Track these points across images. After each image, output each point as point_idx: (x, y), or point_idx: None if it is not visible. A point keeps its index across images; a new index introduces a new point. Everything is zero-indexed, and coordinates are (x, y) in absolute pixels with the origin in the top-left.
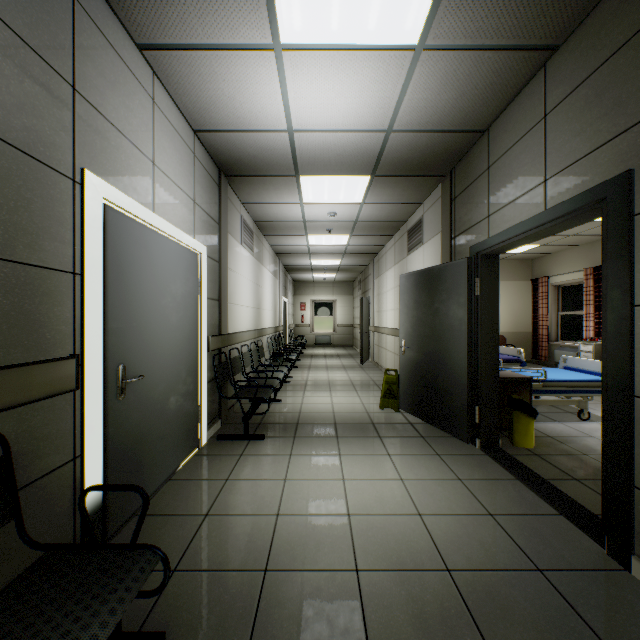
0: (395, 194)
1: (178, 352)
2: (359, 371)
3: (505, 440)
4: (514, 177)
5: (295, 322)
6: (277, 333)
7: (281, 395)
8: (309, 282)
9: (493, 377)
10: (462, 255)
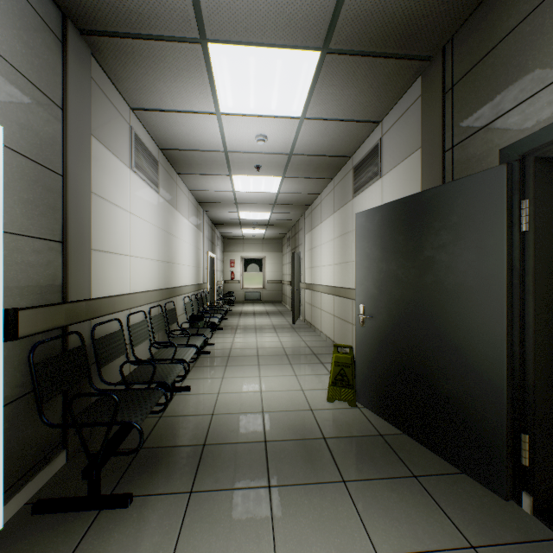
0: (349, 101)
1: None
2: (291, 333)
3: None
4: None
5: (225, 278)
6: (201, 291)
7: (193, 376)
8: (239, 239)
9: None
10: (474, 170)
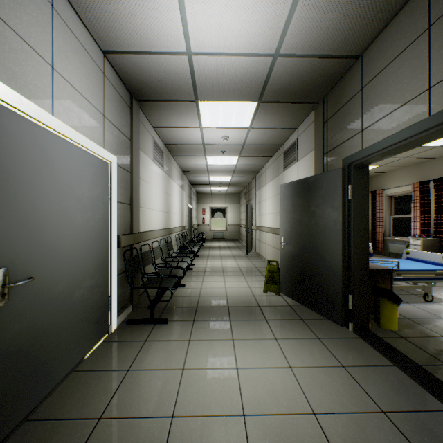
0: (276, 120)
1: (84, 250)
2: (245, 259)
3: (371, 322)
4: (391, 91)
5: (198, 223)
6: (184, 231)
7: (185, 280)
8: (208, 194)
9: (364, 270)
10: (334, 167)
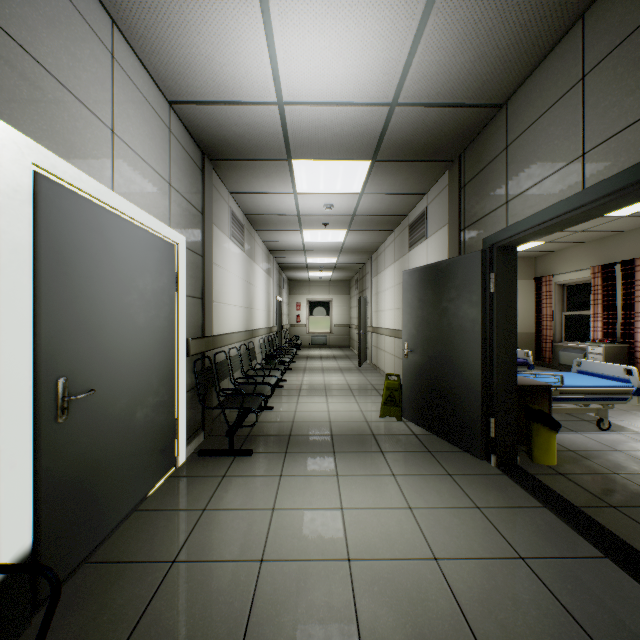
0: (397, 183)
1: (147, 358)
2: (357, 374)
3: (522, 455)
4: (540, 154)
5: (290, 322)
6: (271, 334)
7: (273, 401)
8: (305, 281)
9: (510, 385)
10: (473, 248)
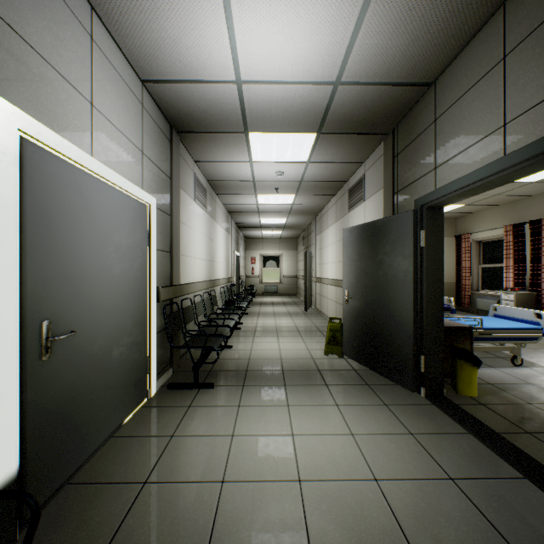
0: (339, 153)
1: (123, 304)
2: (303, 317)
3: (448, 388)
4: (465, 126)
5: (246, 274)
6: (230, 283)
7: (232, 341)
8: (258, 238)
9: (438, 327)
10: (405, 208)
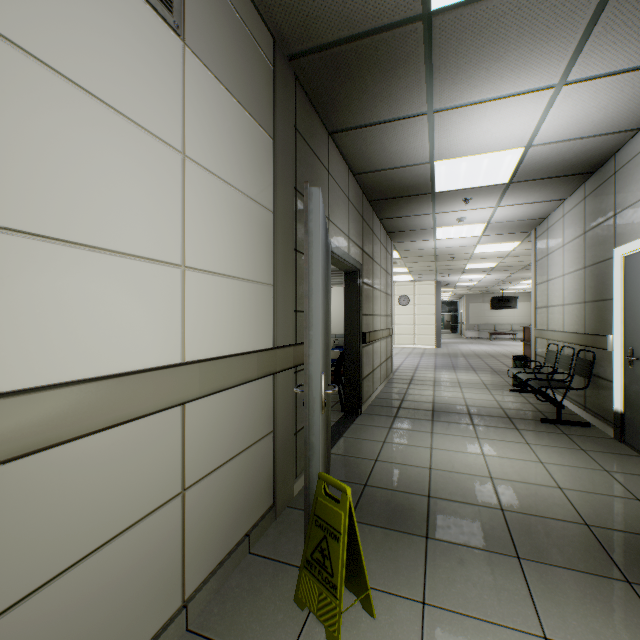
0: None
1: None
2: None
3: None
4: (340, 213)
5: None
6: None
7: None
8: None
9: None
10: None
